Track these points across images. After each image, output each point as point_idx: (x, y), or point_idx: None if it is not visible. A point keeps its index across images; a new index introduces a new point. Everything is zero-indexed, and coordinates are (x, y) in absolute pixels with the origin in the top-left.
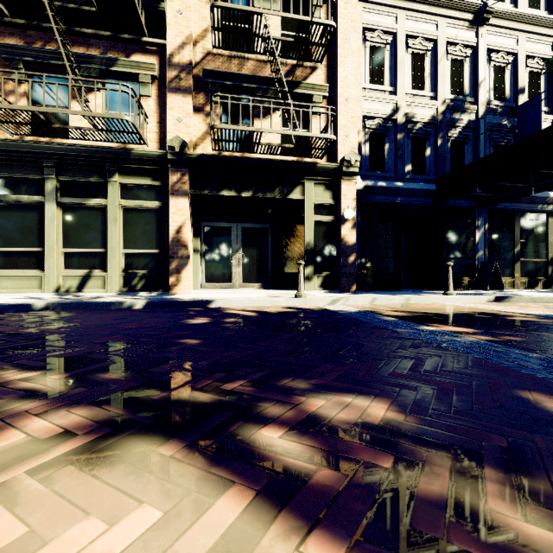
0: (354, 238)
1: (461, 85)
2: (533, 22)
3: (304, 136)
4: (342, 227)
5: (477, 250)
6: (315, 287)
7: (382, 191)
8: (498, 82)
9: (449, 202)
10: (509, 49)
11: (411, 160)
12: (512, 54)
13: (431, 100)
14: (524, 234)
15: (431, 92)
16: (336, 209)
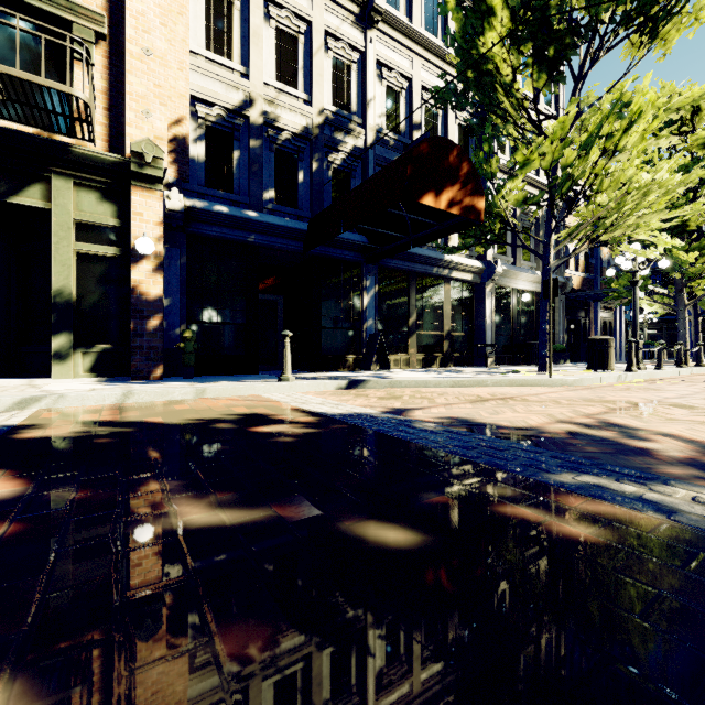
0: (159, 288)
1: (347, 97)
2: (428, 47)
3: (4, 73)
4: (134, 268)
5: (365, 318)
6: (78, 372)
7: (223, 220)
8: (393, 109)
9: (328, 251)
10: (403, 71)
11: (276, 183)
12: (408, 78)
13: (303, 104)
14: (420, 302)
15: (306, 93)
16: (127, 237)
